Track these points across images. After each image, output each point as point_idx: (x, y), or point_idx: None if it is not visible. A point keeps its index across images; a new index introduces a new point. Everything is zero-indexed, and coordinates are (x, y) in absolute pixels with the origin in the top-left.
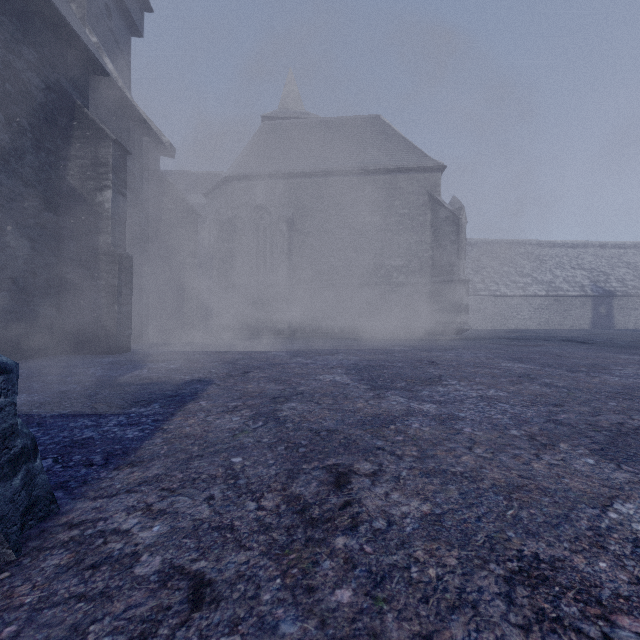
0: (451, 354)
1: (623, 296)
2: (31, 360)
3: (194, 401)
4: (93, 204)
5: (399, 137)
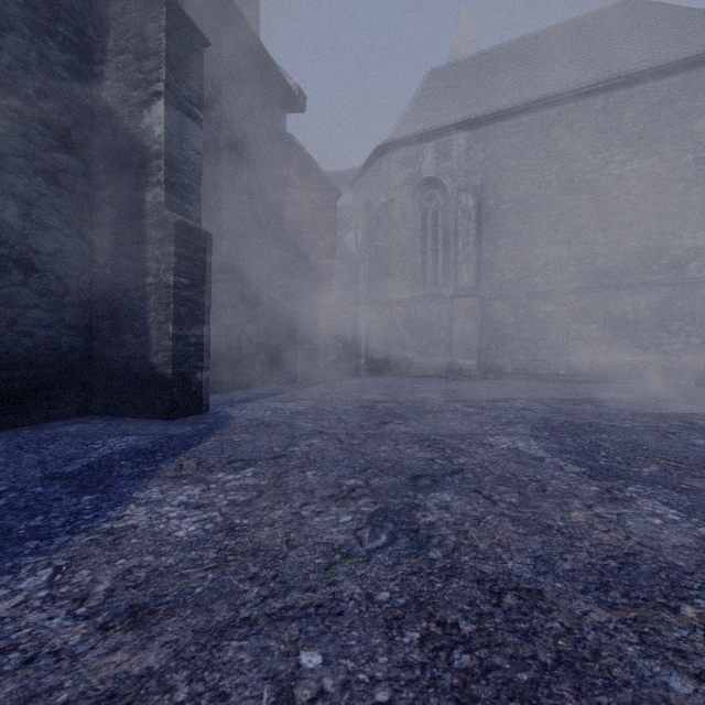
0: None
1: None
2: (4, 433)
3: None
4: (137, 133)
5: (688, 12)
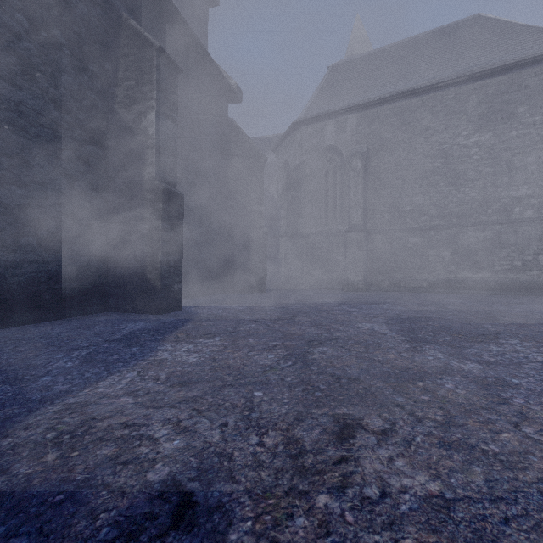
0: None
1: None
2: (62, 321)
3: None
4: (138, 132)
5: (516, 27)
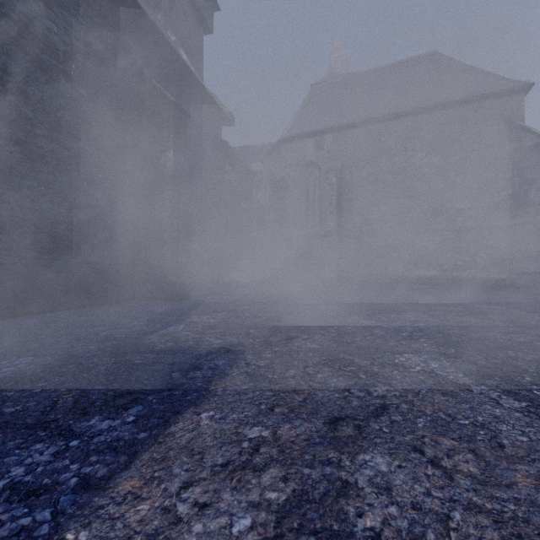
0: None
1: None
2: (107, 305)
3: (194, 408)
4: (158, 165)
5: (463, 67)
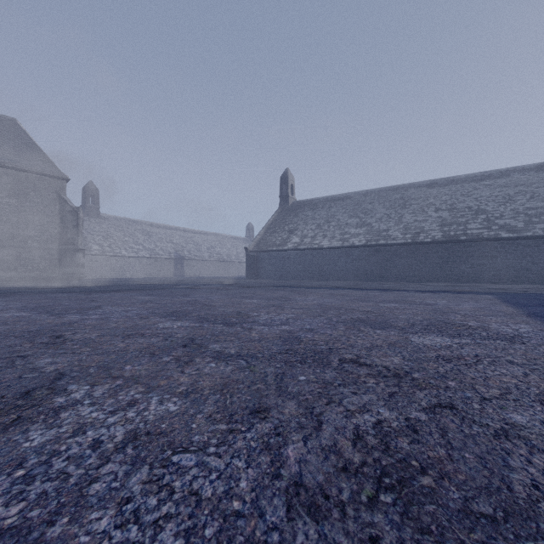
0: (58, 287)
1: (189, 259)
2: None
3: None
4: None
5: (35, 145)
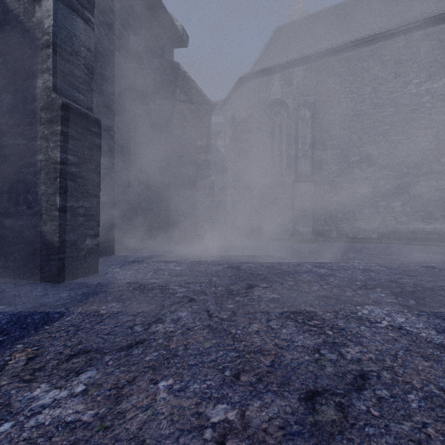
0: None
1: None
2: None
3: None
4: (30, 27)
5: None
